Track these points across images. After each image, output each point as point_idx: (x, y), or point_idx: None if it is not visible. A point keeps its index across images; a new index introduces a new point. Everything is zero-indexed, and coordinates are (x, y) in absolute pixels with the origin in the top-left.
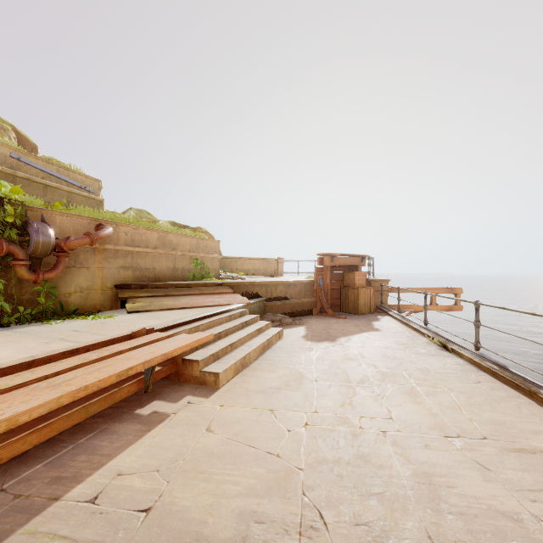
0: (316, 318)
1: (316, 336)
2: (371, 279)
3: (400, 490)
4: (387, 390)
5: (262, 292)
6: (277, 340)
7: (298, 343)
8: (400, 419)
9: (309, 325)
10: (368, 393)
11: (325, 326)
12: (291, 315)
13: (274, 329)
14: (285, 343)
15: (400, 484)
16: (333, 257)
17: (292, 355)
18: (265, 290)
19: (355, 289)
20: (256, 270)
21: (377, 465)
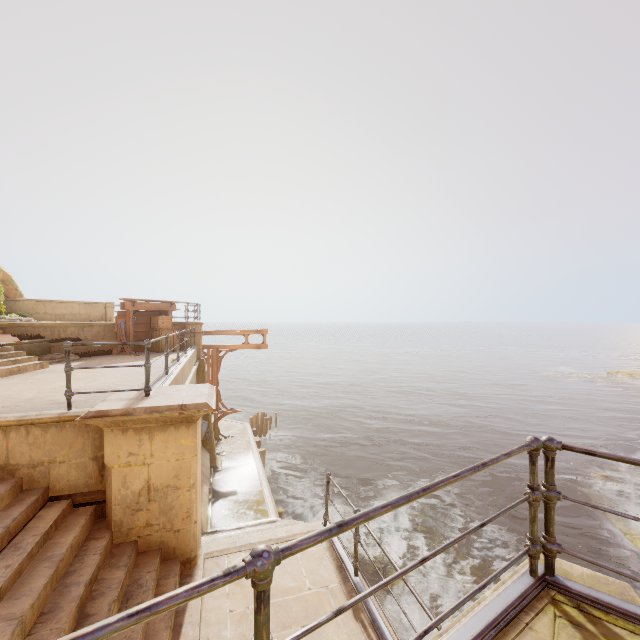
0: (110, 356)
1: (83, 365)
2: (186, 323)
3: (12, 401)
4: (78, 381)
5: (47, 333)
6: (36, 369)
7: (56, 369)
8: (61, 388)
9: (92, 360)
10: (62, 383)
11: (107, 360)
12: (85, 354)
13: (38, 361)
14: (43, 370)
15: (15, 400)
16: (134, 302)
17: (35, 375)
18: (50, 332)
19: (157, 331)
20: (75, 314)
21: (13, 398)
